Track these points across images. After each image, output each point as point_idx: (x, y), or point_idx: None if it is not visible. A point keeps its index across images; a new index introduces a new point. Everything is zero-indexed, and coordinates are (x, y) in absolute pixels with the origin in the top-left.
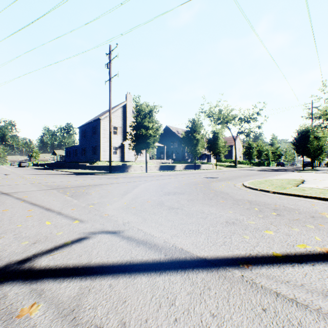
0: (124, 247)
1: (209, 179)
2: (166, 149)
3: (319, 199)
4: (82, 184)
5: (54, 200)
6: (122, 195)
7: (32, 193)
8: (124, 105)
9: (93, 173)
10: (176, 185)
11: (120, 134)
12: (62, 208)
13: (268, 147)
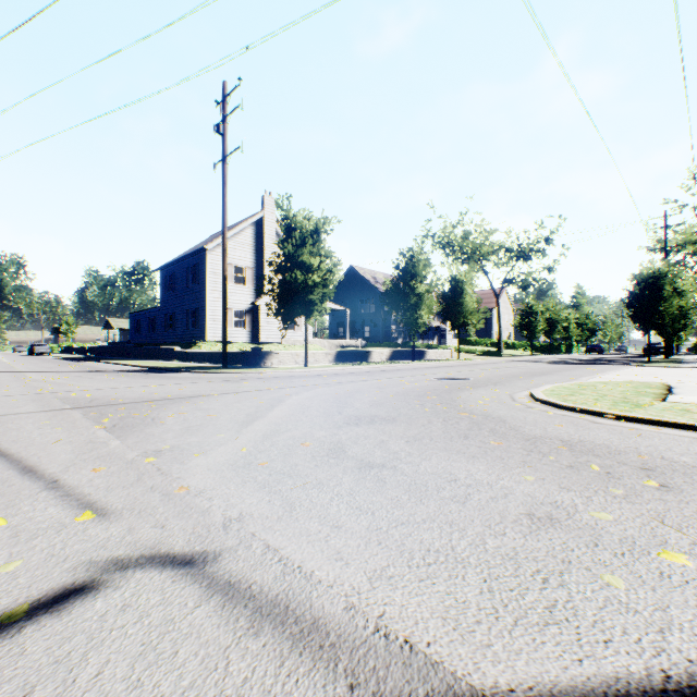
0: (204, 639)
1: (449, 382)
2: (350, 316)
3: None
4: (152, 396)
5: (59, 441)
6: (241, 425)
7: (17, 420)
8: (258, 219)
9: (186, 370)
10: (375, 398)
11: (249, 283)
12: (70, 466)
13: (570, 312)
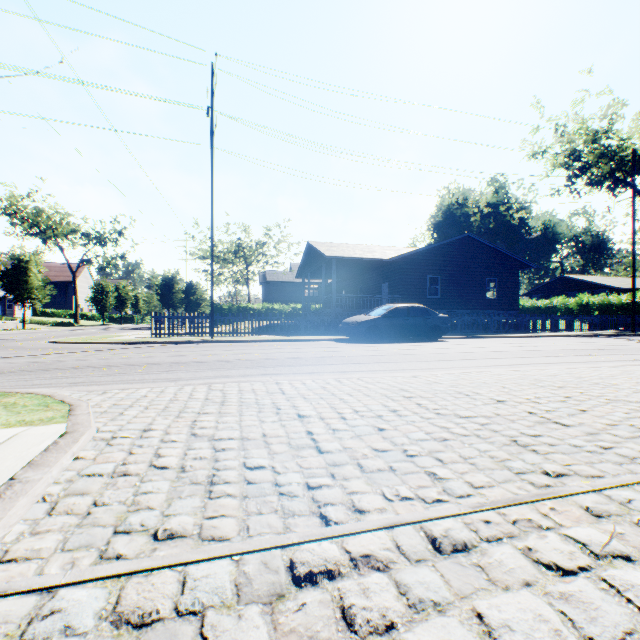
0: None
1: (4, 340)
2: None
3: (103, 343)
4: None
5: None
6: None
7: None
8: None
9: None
10: None
11: None
12: None
13: (141, 292)
